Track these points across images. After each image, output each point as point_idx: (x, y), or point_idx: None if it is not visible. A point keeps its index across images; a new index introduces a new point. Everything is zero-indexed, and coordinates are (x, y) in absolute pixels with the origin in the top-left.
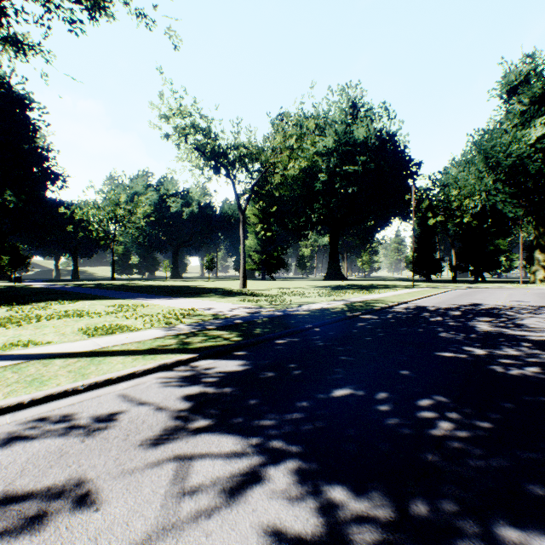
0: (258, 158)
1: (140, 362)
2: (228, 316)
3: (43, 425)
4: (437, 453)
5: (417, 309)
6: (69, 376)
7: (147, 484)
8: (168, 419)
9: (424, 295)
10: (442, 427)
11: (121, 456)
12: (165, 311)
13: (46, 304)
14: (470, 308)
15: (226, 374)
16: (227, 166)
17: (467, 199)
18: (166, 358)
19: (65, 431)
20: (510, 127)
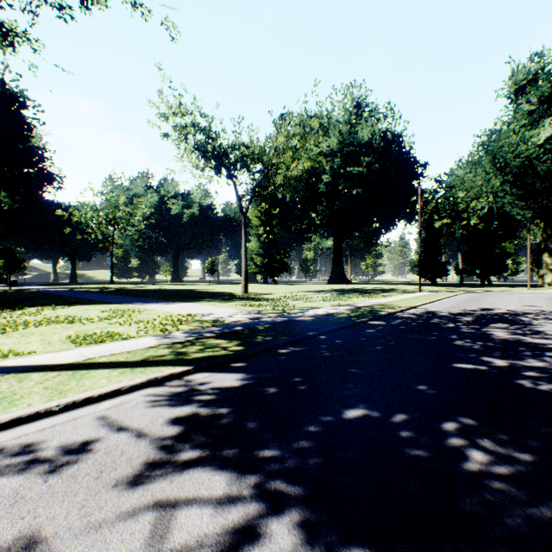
0: (260, 159)
1: (128, 376)
2: (228, 322)
3: (2, 458)
4: (475, 497)
5: (427, 314)
6: (44, 394)
7: (116, 545)
8: (151, 449)
9: (432, 299)
10: (476, 459)
11: (89, 502)
12: (162, 316)
13: (37, 309)
14: (482, 313)
15: (222, 390)
16: (229, 166)
17: (473, 201)
18: (157, 372)
19: (28, 466)
20: (518, 127)
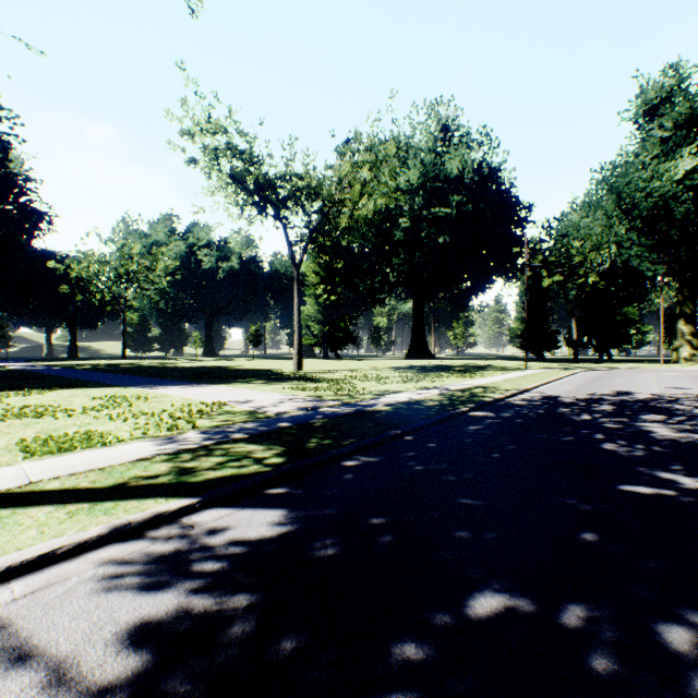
0: (318, 193)
1: (79, 521)
2: (270, 414)
3: None
4: None
5: (547, 401)
6: None
7: None
8: None
9: (546, 379)
10: None
11: None
12: (177, 406)
13: (1, 395)
14: (620, 399)
15: (244, 548)
16: (276, 204)
17: (592, 253)
18: (134, 511)
19: None
20: (647, 159)
